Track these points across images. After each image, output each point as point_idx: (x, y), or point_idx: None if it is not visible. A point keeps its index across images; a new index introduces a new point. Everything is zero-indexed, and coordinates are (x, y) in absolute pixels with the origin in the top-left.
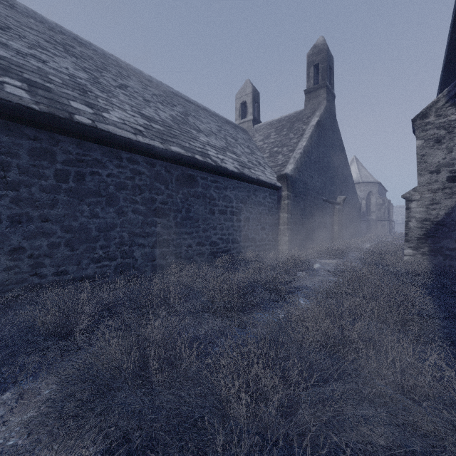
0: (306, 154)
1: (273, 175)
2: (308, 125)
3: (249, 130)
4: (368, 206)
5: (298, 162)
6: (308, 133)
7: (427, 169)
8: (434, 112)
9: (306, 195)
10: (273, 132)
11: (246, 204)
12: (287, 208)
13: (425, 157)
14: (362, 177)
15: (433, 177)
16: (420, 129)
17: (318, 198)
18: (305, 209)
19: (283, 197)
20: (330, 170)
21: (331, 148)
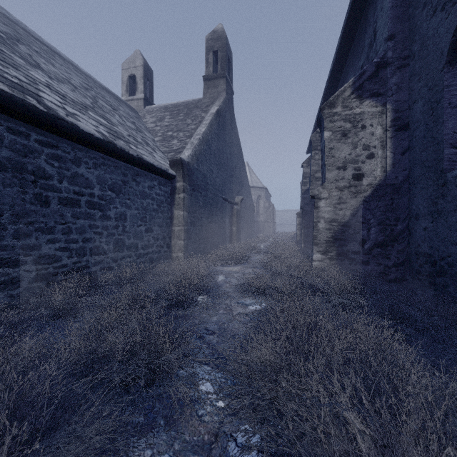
0: (206, 143)
1: (165, 161)
2: (207, 113)
3: (138, 110)
4: (257, 209)
5: (197, 149)
6: (208, 120)
7: (335, 165)
8: (341, 102)
9: (205, 190)
10: (168, 116)
11: (121, 194)
12: (183, 203)
13: (332, 150)
14: (253, 182)
15: (340, 173)
16: (328, 119)
17: (218, 195)
18: (204, 207)
19: (177, 188)
20: (229, 168)
21: (230, 145)
